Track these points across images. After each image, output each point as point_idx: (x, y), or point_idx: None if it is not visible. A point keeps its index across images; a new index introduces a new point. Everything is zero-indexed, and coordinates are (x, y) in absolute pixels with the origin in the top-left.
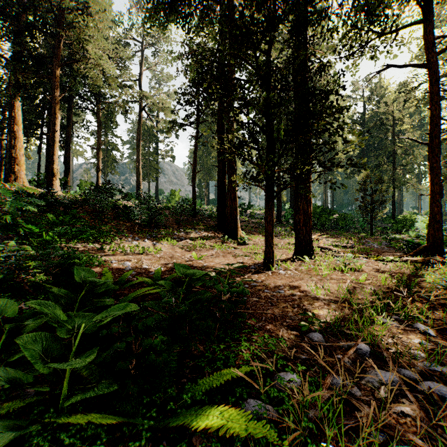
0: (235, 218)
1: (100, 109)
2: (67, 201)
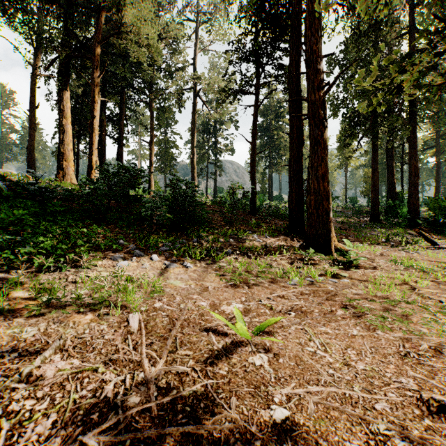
0: (326, 215)
1: (152, 98)
2: (62, 190)
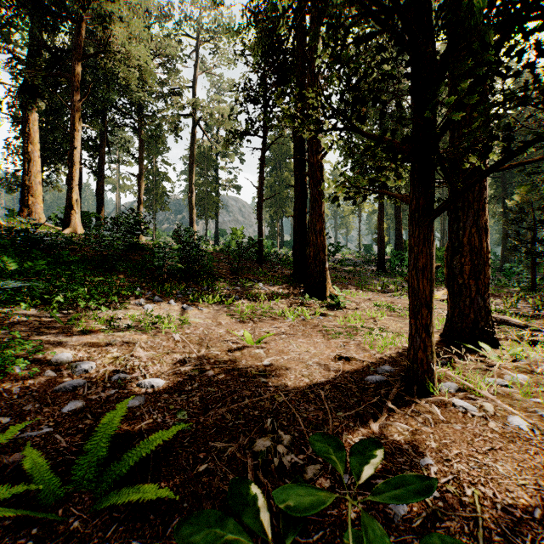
0: (322, 265)
1: (142, 124)
2: (62, 238)
